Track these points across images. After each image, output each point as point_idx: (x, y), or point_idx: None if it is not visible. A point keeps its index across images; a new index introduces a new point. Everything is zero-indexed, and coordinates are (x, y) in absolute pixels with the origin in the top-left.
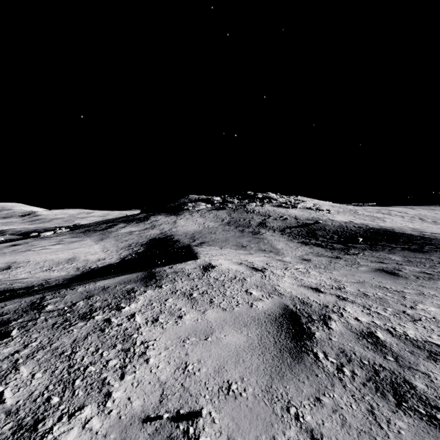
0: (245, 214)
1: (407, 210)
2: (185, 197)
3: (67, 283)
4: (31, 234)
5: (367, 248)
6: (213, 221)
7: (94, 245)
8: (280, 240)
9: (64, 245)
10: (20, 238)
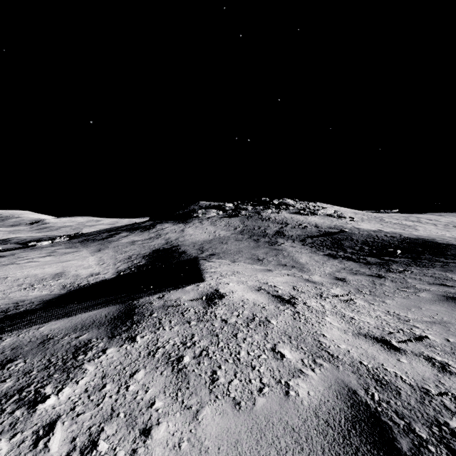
0: (259, 221)
1: (436, 217)
2: (196, 204)
3: (37, 309)
4: (29, 244)
5: (411, 263)
6: (225, 229)
7: (89, 257)
8: (302, 253)
9: (55, 257)
10: (16, 248)
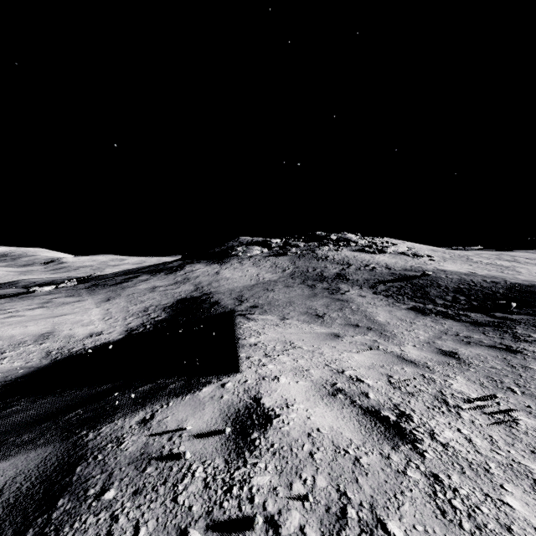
0: (314, 261)
1: (534, 255)
2: (235, 240)
3: None
4: (30, 289)
5: None
6: (270, 271)
7: (92, 310)
8: (376, 305)
9: (48, 310)
10: (12, 295)
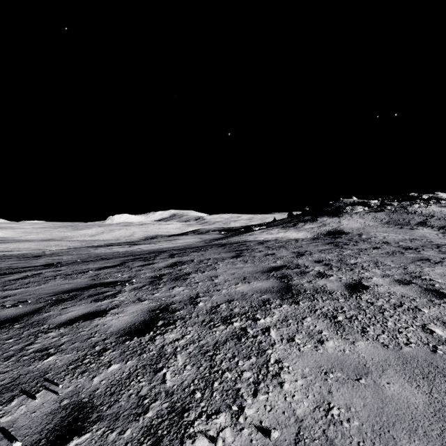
0: (404, 215)
1: None
2: (340, 201)
3: None
4: (241, 230)
5: None
6: (372, 221)
7: (298, 233)
8: (432, 233)
9: (284, 233)
10: (240, 231)
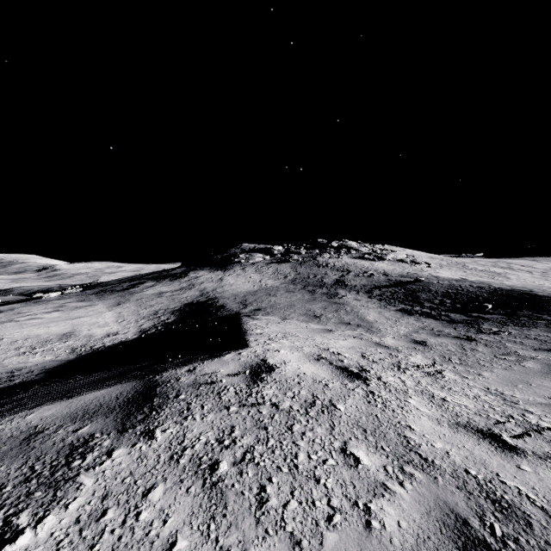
0: (315, 268)
1: (530, 262)
2: (237, 247)
3: (36, 381)
4: (34, 295)
5: (506, 321)
6: (273, 277)
7: (106, 313)
8: (369, 307)
9: (64, 313)
10: (17, 301)
